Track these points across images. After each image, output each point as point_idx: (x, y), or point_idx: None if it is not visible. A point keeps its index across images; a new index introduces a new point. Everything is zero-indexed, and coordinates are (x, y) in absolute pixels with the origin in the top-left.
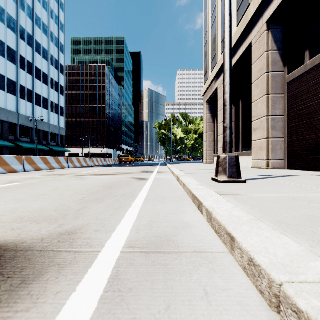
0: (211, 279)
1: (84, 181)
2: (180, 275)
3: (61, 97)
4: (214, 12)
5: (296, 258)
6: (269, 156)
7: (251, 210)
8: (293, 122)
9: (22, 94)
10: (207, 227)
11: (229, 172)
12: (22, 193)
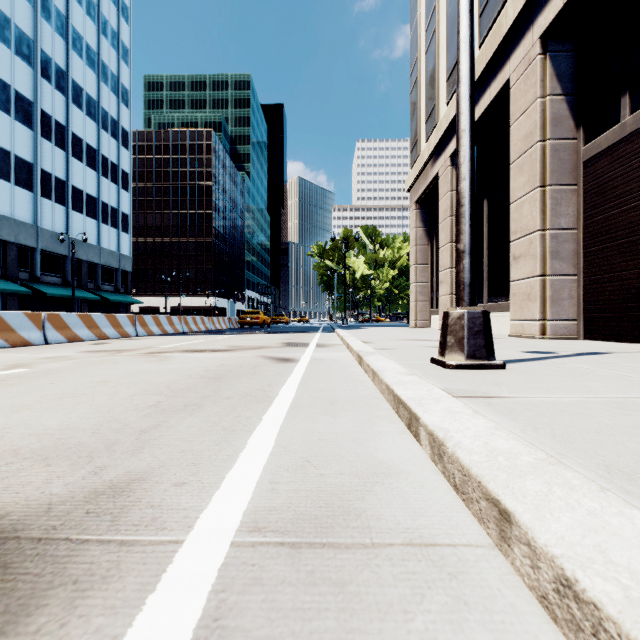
0: (461, 629)
1: (165, 365)
2: (380, 617)
3: (124, 194)
4: (431, 20)
5: None
6: (547, 312)
7: (533, 436)
8: (596, 243)
9: (45, 188)
10: (432, 474)
11: (469, 347)
12: (30, 392)
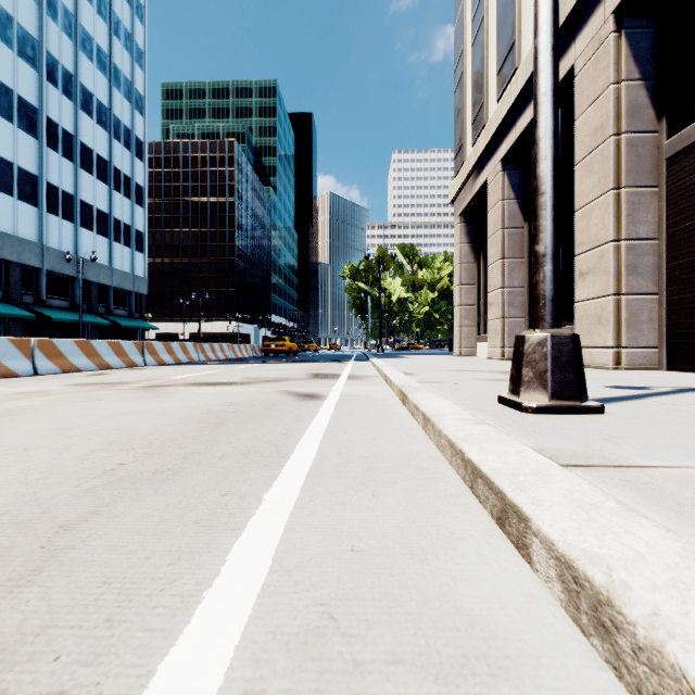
0: None
1: (159, 403)
2: None
3: (138, 210)
4: (479, 7)
5: None
6: (622, 338)
7: None
8: (684, 255)
9: (51, 202)
10: (588, 668)
11: (554, 383)
12: None
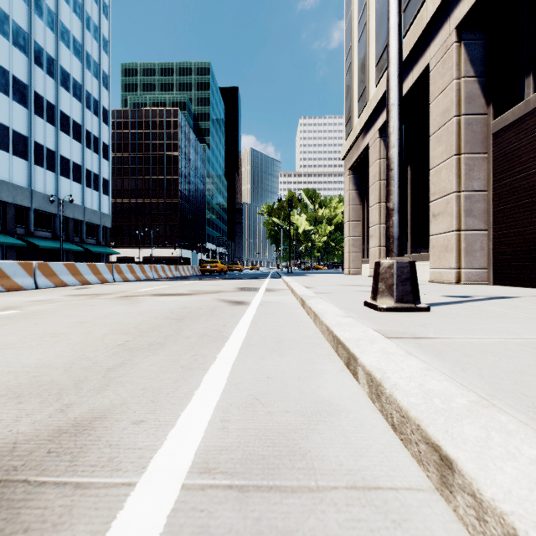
0: None
1: (135, 307)
2: None
3: (104, 162)
4: (362, 15)
5: None
6: (461, 261)
7: (463, 376)
8: (504, 203)
9: (38, 157)
10: (371, 413)
11: (398, 292)
12: (16, 331)
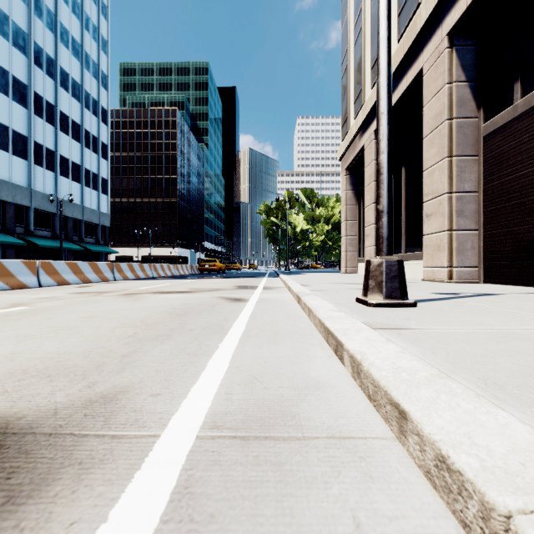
0: (366, 494)
1: (139, 304)
2: (307, 486)
3: (103, 162)
4: (358, 18)
5: (530, 457)
6: (453, 260)
7: (431, 358)
8: (494, 204)
9: (37, 157)
10: (352, 388)
11: (386, 289)
12: (31, 325)
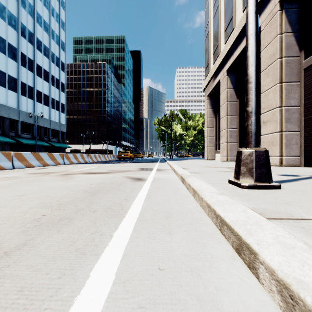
0: None
1: (67, 183)
2: None
3: (62, 94)
4: (216, 1)
5: None
6: (283, 151)
7: None
8: None
9: (23, 90)
10: None
11: (256, 174)
12: None
